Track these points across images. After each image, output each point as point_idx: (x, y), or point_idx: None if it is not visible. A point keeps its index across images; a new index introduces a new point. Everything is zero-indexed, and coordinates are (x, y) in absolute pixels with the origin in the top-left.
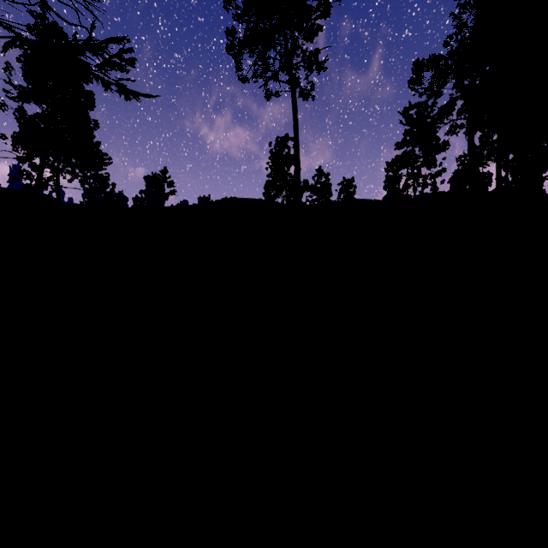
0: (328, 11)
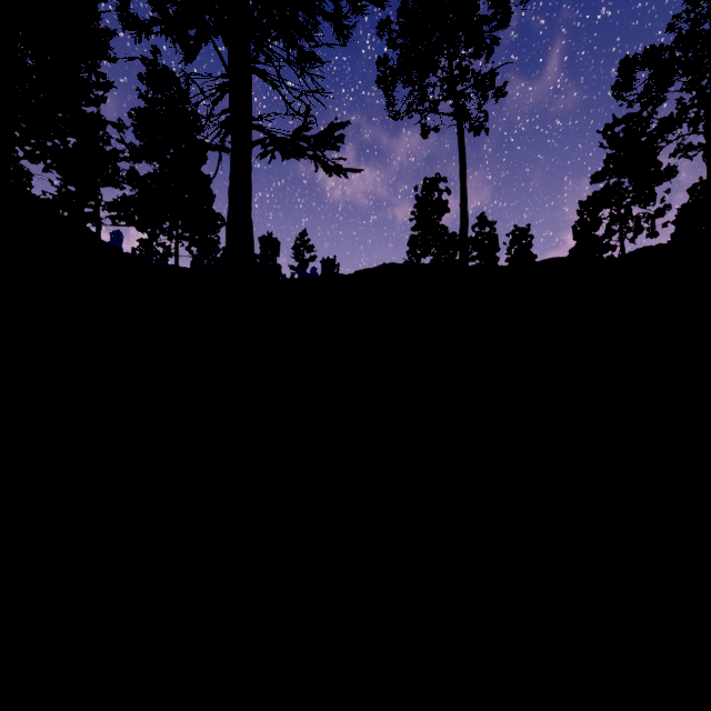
0: (507, 19)
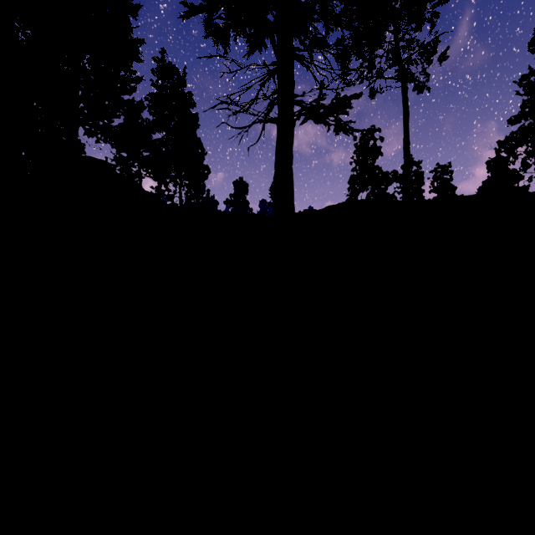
0: None
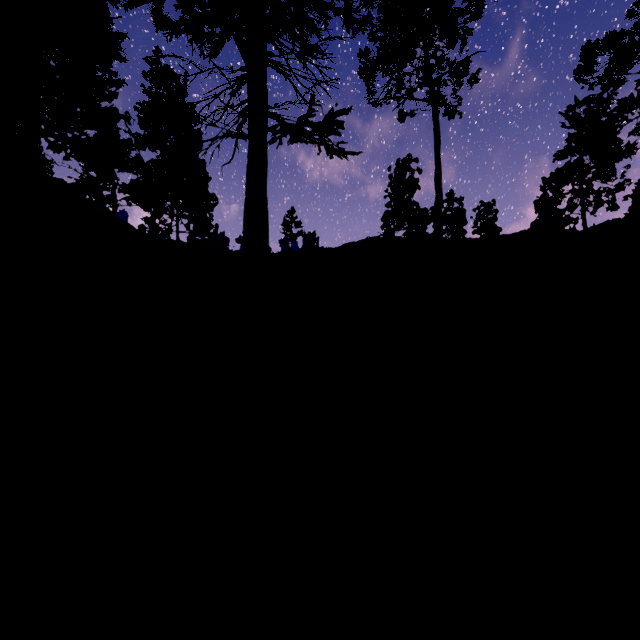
0: (480, 11)
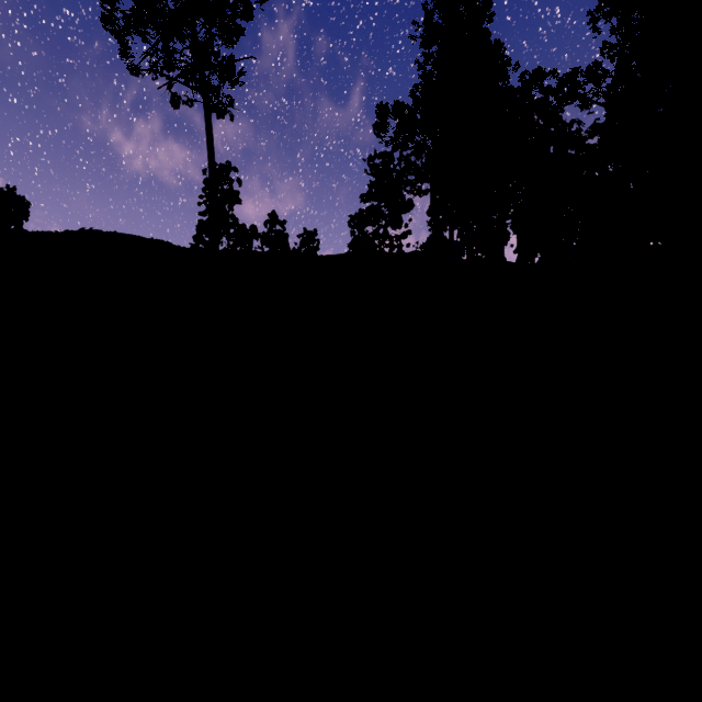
0: (249, 13)
